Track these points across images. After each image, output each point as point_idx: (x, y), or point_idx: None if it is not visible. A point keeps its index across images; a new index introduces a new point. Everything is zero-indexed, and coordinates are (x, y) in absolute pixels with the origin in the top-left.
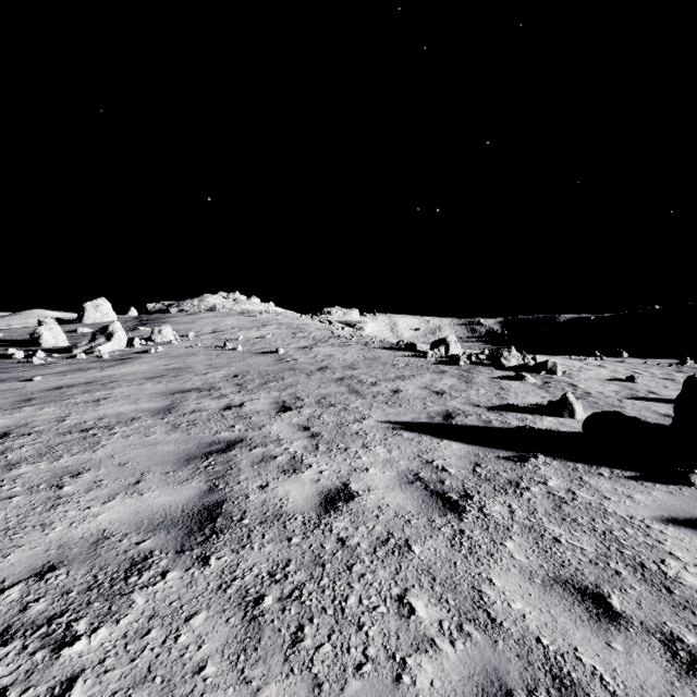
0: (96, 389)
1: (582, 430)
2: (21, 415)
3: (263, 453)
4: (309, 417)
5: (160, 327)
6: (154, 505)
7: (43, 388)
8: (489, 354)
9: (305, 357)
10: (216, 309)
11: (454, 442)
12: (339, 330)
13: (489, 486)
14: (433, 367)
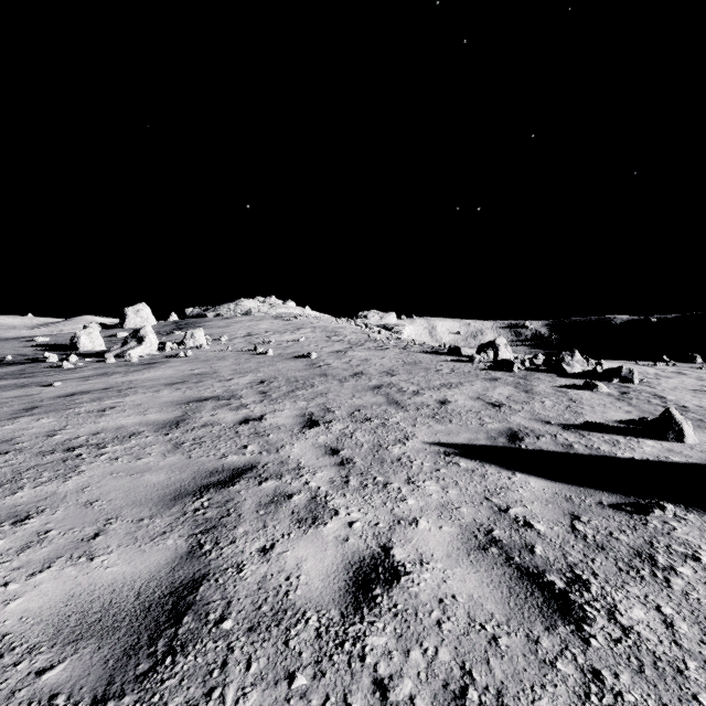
0: (108, 396)
1: (703, 461)
2: (11, 427)
3: (274, 489)
4: (339, 435)
5: (193, 330)
6: (99, 583)
7: (56, 394)
8: (546, 359)
9: (339, 362)
10: (251, 313)
11: (531, 477)
12: (375, 333)
13: (607, 560)
14: (483, 373)
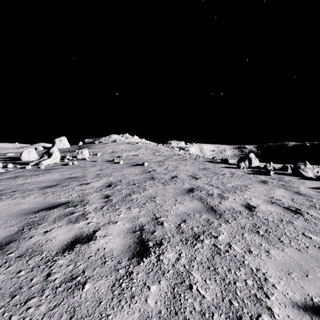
0: None
1: None
2: None
3: None
4: (175, 282)
5: (82, 150)
6: None
7: None
8: (283, 166)
9: (160, 168)
10: (116, 141)
11: None
12: (177, 151)
13: None
14: (253, 177)
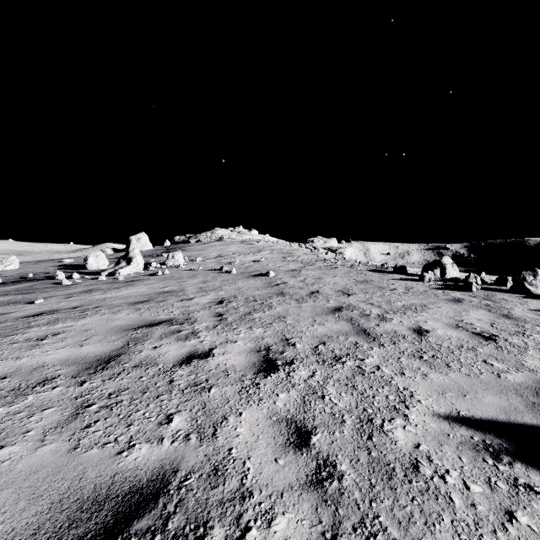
0: (66, 318)
1: None
2: None
3: None
4: (306, 393)
5: (173, 253)
6: None
7: (26, 313)
8: (499, 278)
9: (294, 280)
10: (223, 239)
11: None
12: (323, 254)
13: None
14: (441, 293)
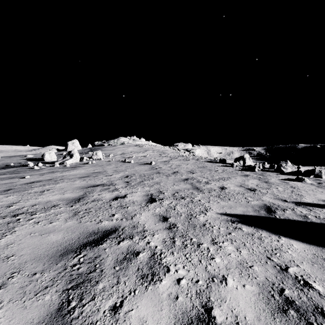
0: (49, 183)
1: None
2: None
3: (127, 247)
4: (167, 208)
5: (96, 151)
6: None
7: (24, 182)
8: (271, 165)
9: (165, 166)
10: (124, 144)
11: (292, 240)
12: (182, 153)
13: None
14: (240, 172)
